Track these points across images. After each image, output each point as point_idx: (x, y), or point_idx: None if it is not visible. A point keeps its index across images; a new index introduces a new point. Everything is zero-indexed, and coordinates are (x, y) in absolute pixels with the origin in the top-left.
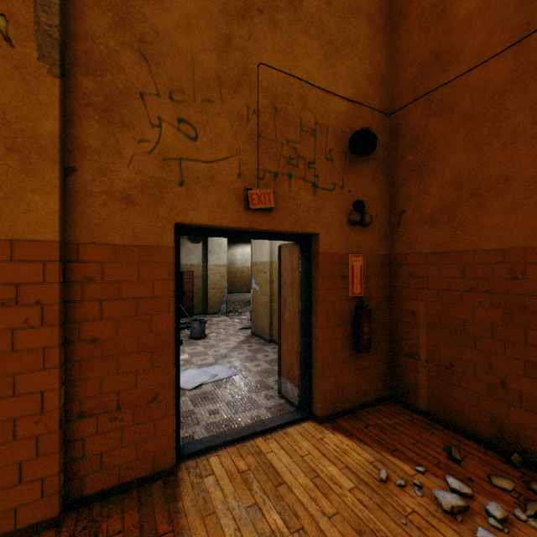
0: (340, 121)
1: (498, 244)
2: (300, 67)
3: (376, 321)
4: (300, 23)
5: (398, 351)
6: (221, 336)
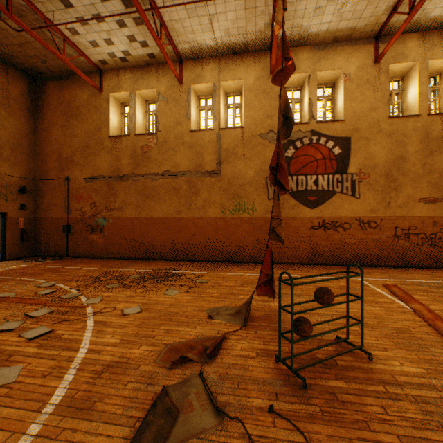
0: (16, 183)
1: (56, 216)
2: (2, 170)
3: (30, 235)
4: (2, 159)
5: (38, 243)
6: None
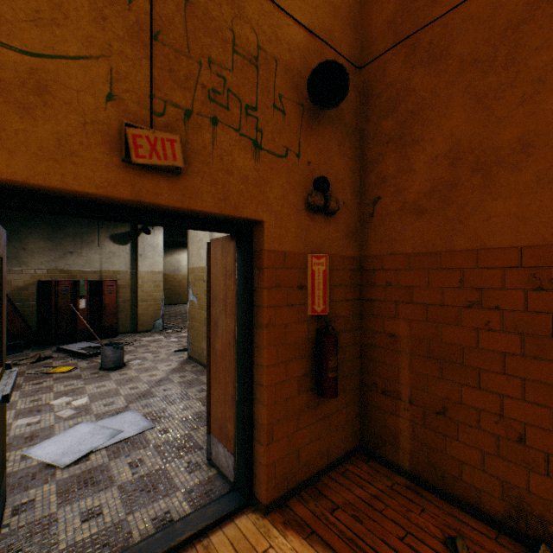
0: (295, 56)
1: (514, 240)
2: None
3: (343, 348)
4: None
5: (371, 386)
6: (147, 363)
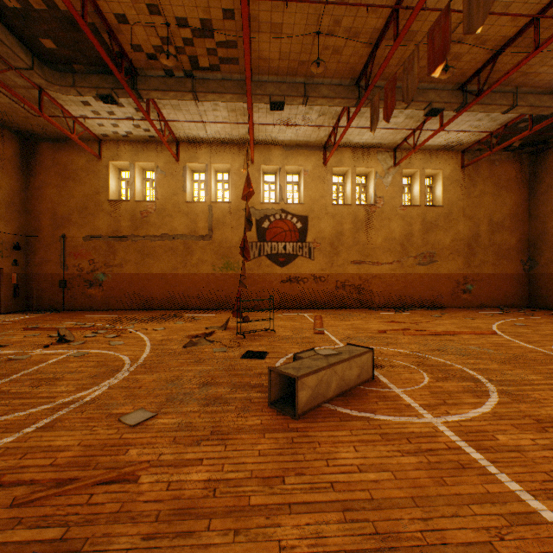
0: (11, 240)
1: (51, 272)
2: None
3: (22, 290)
4: None
5: (29, 297)
6: None
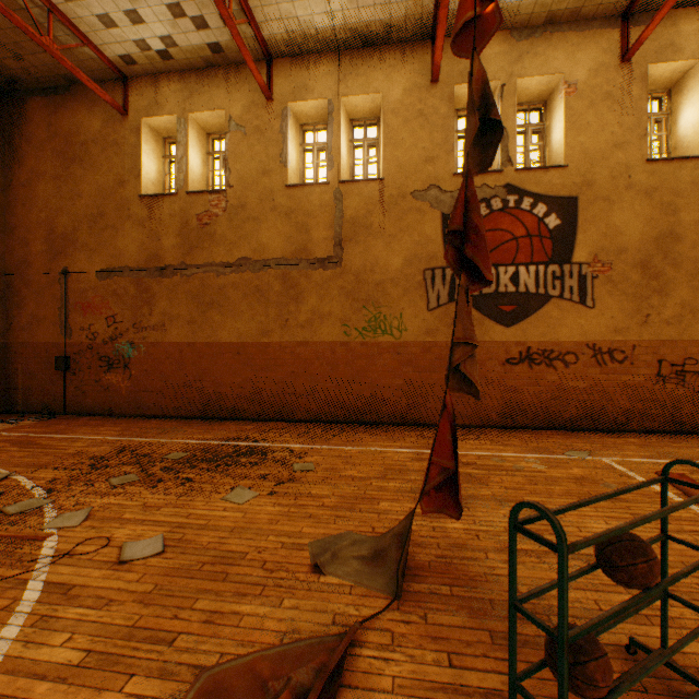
0: None
1: (45, 341)
2: None
3: None
4: None
5: (11, 388)
6: None
